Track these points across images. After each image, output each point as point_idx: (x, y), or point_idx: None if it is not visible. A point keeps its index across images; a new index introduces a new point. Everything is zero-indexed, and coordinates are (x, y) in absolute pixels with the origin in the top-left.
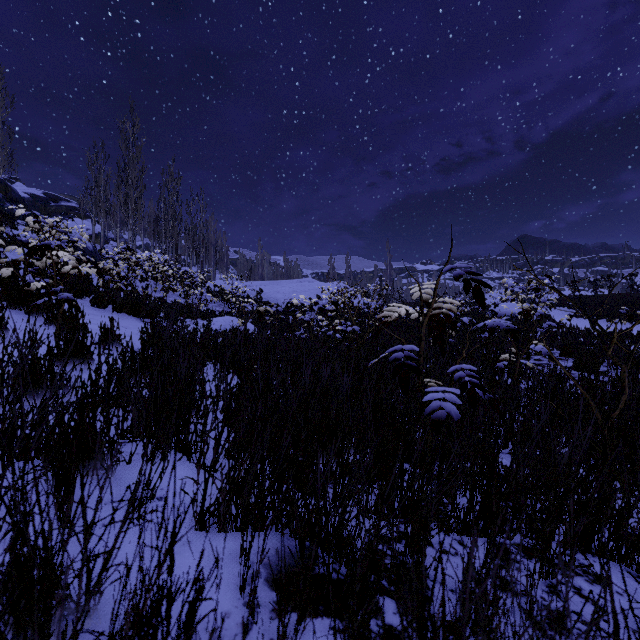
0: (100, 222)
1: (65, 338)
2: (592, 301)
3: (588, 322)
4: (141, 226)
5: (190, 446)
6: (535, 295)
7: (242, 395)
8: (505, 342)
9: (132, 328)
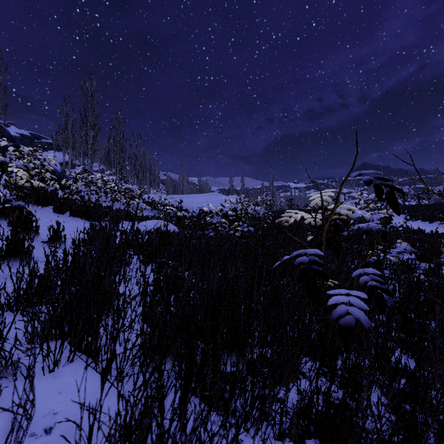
0: (68, 153)
1: (7, 239)
2: (417, 209)
3: (415, 224)
4: (98, 156)
5: (98, 352)
6: (381, 204)
7: (155, 294)
8: (362, 239)
9: (82, 229)
